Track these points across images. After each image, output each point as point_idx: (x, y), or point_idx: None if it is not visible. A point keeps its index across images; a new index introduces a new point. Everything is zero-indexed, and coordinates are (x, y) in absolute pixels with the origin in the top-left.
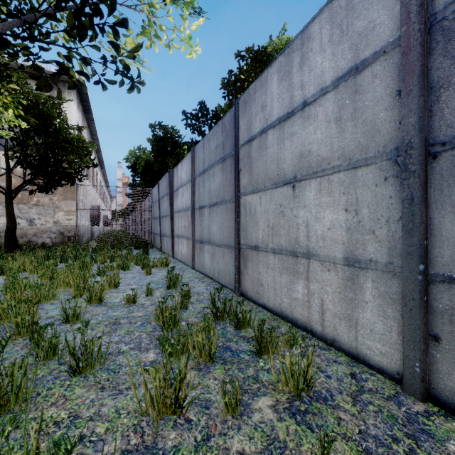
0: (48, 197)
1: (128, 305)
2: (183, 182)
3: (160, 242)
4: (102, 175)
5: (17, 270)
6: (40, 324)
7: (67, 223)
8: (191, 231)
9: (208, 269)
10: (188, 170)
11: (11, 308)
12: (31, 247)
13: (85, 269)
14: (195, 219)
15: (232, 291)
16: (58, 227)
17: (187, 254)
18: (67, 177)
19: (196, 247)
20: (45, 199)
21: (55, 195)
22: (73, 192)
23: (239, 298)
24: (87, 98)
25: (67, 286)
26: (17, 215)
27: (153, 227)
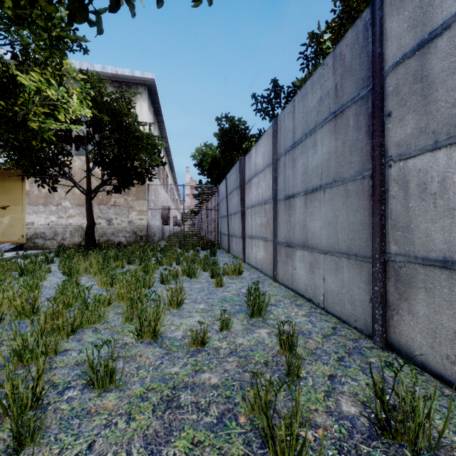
0: (123, 198)
1: (194, 348)
2: (259, 169)
3: (227, 243)
4: (172, 179)
5: (78, 273)
6: (59, 381)
7: (140, 223)
8: (271, 230)
9: (303, 286)
10: (267, 152)
11: (27, 345)
12: (109, 245)
13: (146, 275)
14: (278, 214)
15: (362, 334)
16: (132, 227)
17: (264, 259)
18: (138, 176)
19: (280, 252)
20: (121, 199)
21: (129, 196)
22: (145, 192)
23: (387, 355)
24: (157, 99)
25: (122, 299)
26: (98, 216)
27: (220, 226)
